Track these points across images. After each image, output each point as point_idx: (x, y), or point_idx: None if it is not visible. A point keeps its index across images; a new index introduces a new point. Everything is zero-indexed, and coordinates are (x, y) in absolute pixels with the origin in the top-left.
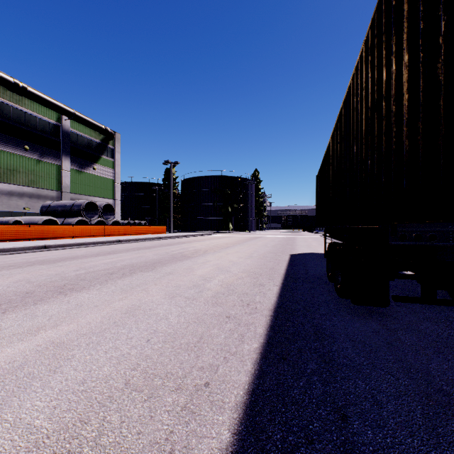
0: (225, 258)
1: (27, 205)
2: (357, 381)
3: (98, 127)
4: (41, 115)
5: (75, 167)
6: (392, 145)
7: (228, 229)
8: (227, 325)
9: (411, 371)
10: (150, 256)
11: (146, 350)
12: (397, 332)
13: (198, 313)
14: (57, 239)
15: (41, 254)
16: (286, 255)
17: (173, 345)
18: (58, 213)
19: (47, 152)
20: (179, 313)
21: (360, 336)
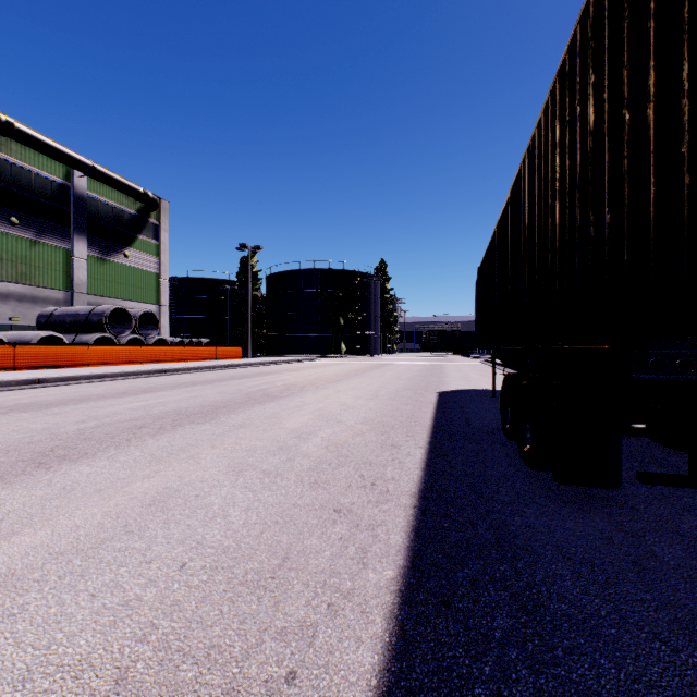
0: (335, 399)
1: (14, 313)
2: (599, 659)
3: (133, 189)
4: (38, 168)
5: (95, 253)
6: (651, 189)
7: (339, 352)
8: (335, 528)
9: (696, 630)
10: (210, 396)
11: (175, 590)
12: (645, 538)
13: (283, 504)
14: (61, 368)
15: (29, 393)
16: (431, 392)
17: (230, 577)
18: (66, 327)
19: (48, 229)
20: (248, 503)
21: (580, 548)
